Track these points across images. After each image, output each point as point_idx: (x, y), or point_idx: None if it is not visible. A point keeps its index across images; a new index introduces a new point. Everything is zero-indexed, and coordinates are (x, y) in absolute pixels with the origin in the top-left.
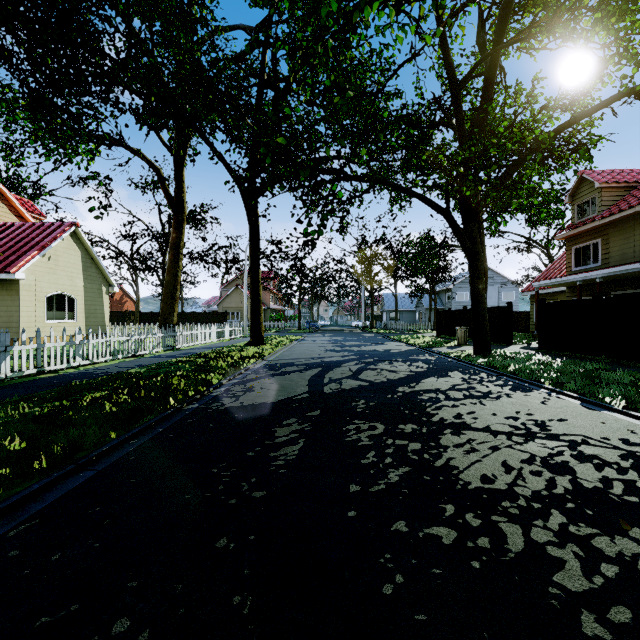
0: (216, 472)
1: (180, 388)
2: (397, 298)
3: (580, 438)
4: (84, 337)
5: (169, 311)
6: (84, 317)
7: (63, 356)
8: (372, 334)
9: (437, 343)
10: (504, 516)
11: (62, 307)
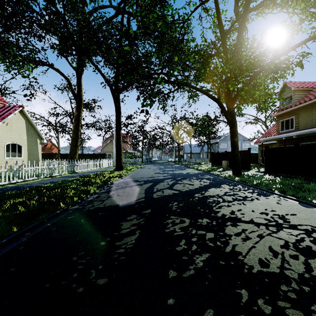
0: (75, 260)
1: (69, 196)
2: (191, 147)
3: (310, 227)
4: (19, 166)
5: (74, 153)
6: (27, 156)
7: (6, 177)
8: (179, 165)
9: (212, 169)
10: (287, 301)
11: (14, 150)
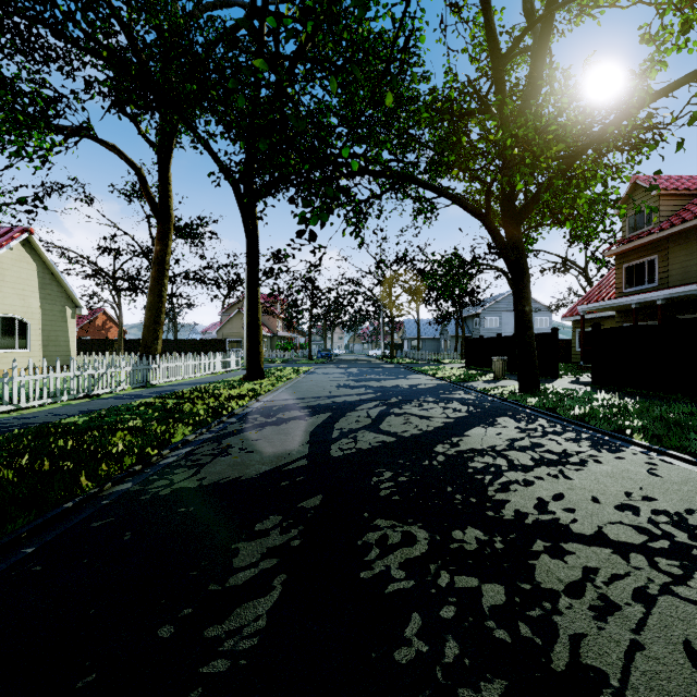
0: None
1: (115, 453)
2: (420, 324)
3: None
4: (4, 373)
5: (152, 338)
6: (41, 345)
7: None
8: (393, 365)
9: (470, 376)
10: None
11: (10, 333)
